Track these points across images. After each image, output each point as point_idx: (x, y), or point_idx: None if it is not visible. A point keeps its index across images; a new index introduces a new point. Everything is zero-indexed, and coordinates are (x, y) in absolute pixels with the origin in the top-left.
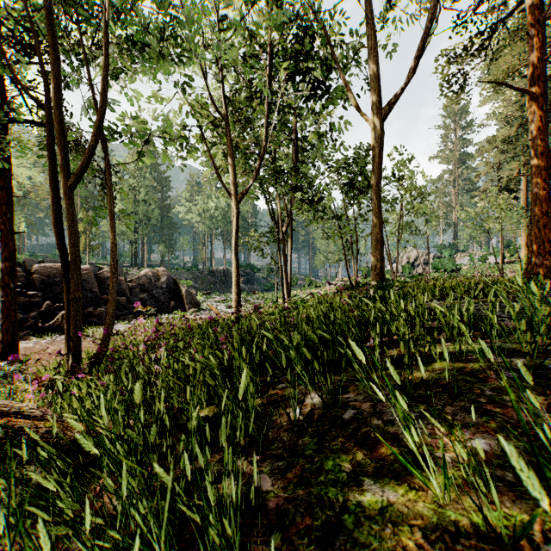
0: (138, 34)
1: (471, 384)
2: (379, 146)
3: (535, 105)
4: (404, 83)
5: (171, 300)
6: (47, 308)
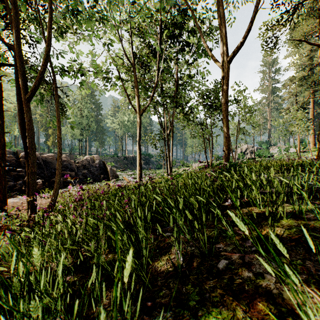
0: (75, 4)
1: (319, 240)
2: (227, 79)
3: None
4: (243, 39)
5: (101, 174)
6: None
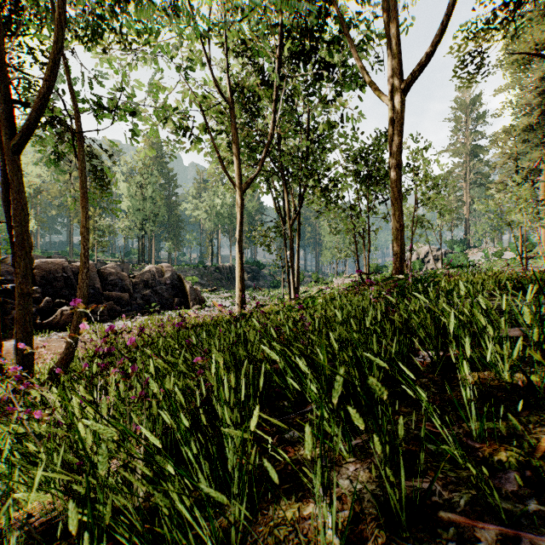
0: None
1: None
2: (399, 122)
3: None
4: (429, 48)
5: (175, 296)
6: (47, 304)
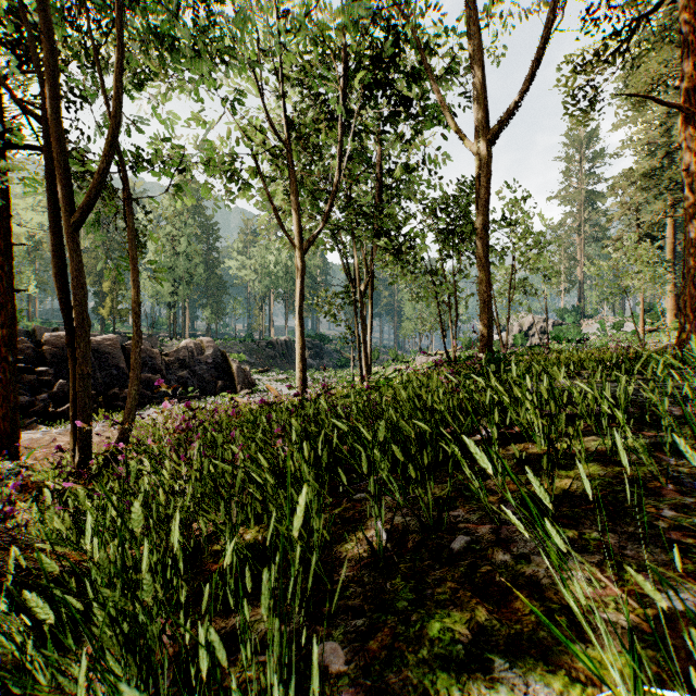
0: (169, 26)
1: (638, 498)
2: (486, 178)
3: (690, 124)
4: (519, 95)
5: (219, 378)
6: (61, 389)
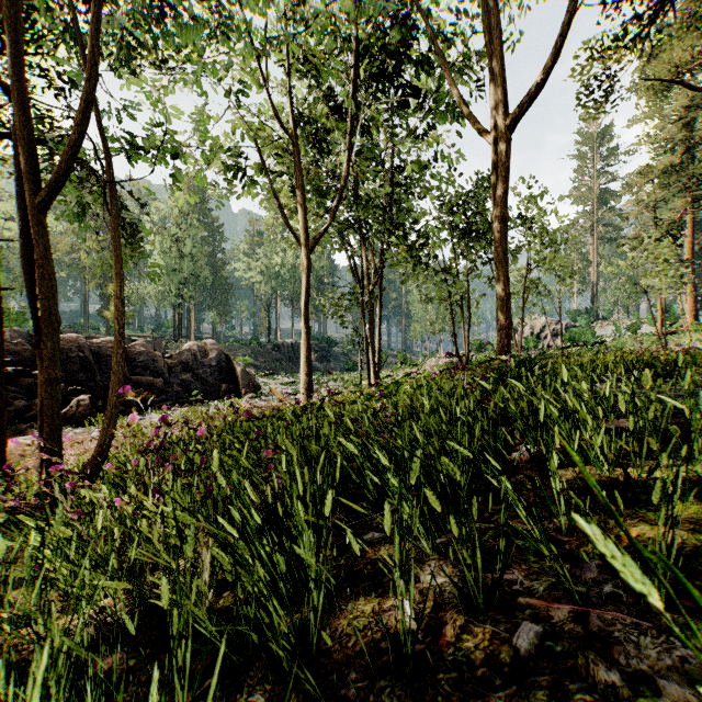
0: None
1: None
2: (505, 166)
3: None
4: (541, 76)
5: (223, 382)
6: None
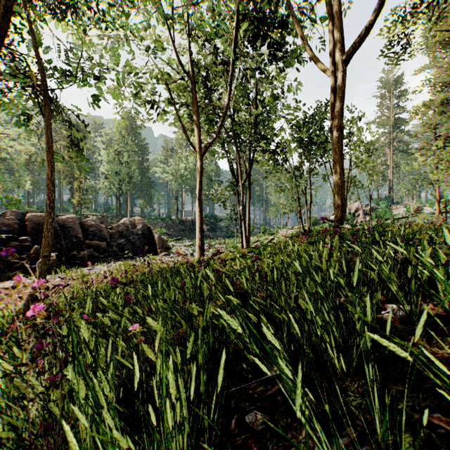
0: None
1: None
2: (341, 89)
3: None
4: (369, 22)
5: (145, 244)
6: (36, 251)
